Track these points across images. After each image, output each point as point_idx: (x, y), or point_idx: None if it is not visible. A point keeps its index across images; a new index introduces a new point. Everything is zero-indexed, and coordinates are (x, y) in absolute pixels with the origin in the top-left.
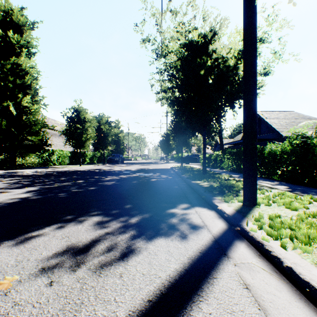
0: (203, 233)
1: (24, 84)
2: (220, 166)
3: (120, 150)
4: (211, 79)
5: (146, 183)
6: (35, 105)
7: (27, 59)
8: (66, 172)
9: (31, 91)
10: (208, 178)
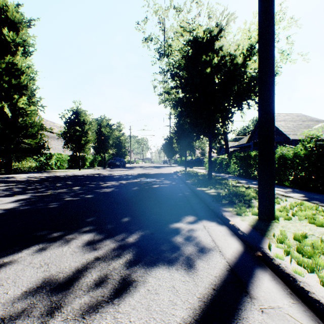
0: (215, 258)
1: (19, 85)
2: (226, 170)
3: (121, 154)
4: (217, 78)
5: (147, 190)
6: (32, 106)
7: (24, 58)
8: (63, 177)
9: (28, 92)
10: (214, 184)
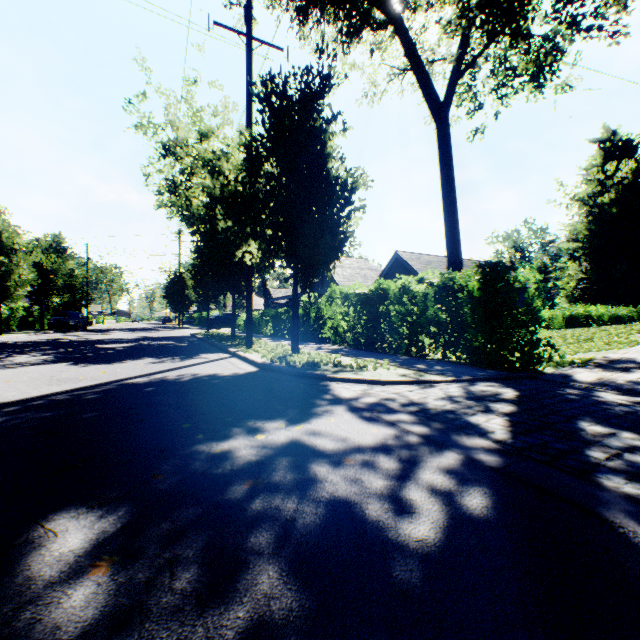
0: (218, 357)
1: None
2: (260, 330)
3: (74, 304)
4: None
5: (168, 347)
6: None
7: None
8: (10, 343)
9: None
10: (235, 340)
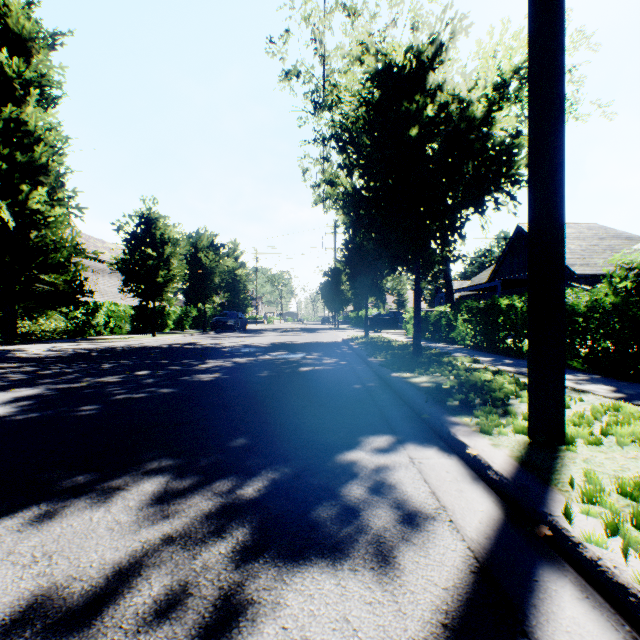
0: (440, 538)
1: (32, 164)
2: (448, 337)
3: (238, 304)
4: (431, 148)
5: (289, 377)
6: (58, 207)
7: (41, 110)
8: (118, 351)
9: (50, 178)
10: (427, 365)
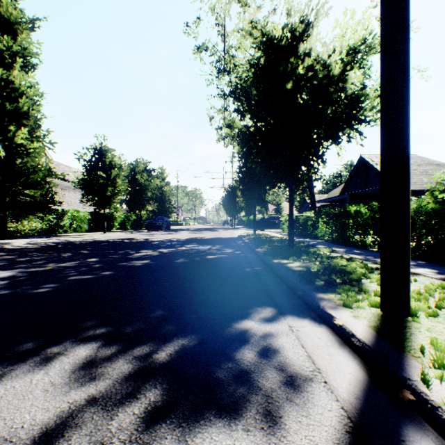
0: (318, 399)
1: (17, 112)
2: (312, 234)
3: (164, 211)
4: (301, 98)
5: (199, 263)
6: (35, 142)
7: (23, 73)
8: (77, 244)
9: (30, 122)
10: (299, 254)
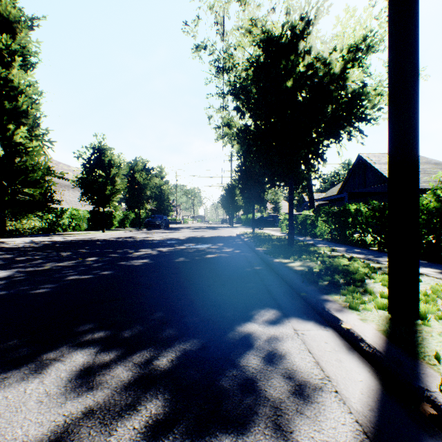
0: (330, 411)
1: (16, 110)
2: (312, 232)
3: (163, 210)
4: (301, 96)
5: (198, 262)
6: (34, 141)
7: (22, 72)
8: (76, 243)
9: (29, 120)
10: (299, 253)
